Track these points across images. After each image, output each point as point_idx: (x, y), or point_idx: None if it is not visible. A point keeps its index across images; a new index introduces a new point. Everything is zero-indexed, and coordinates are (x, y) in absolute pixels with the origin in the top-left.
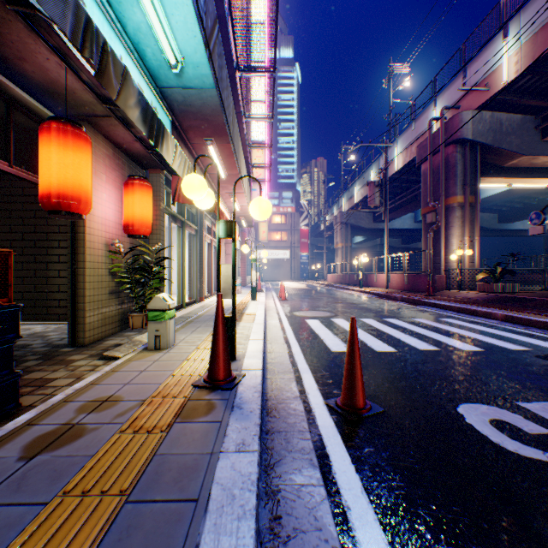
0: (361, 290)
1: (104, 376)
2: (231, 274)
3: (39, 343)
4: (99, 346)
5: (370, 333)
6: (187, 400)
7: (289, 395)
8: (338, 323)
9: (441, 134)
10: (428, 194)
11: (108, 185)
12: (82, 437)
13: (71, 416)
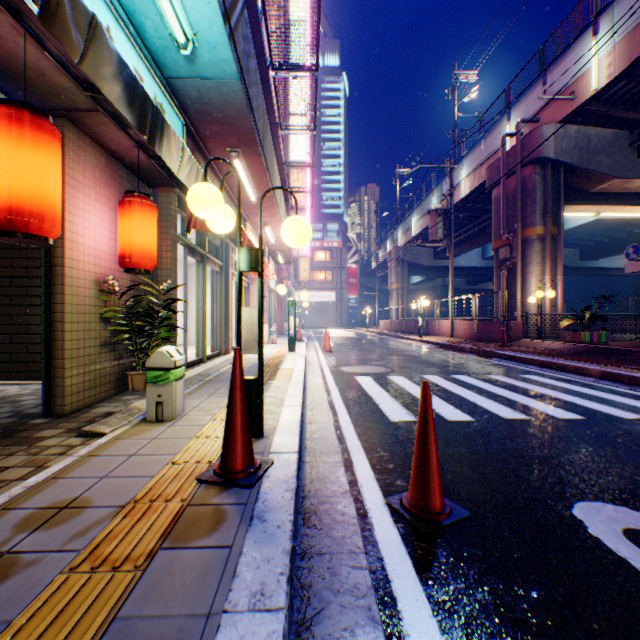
0: (421, 340)
1: (75, 464)
2: (257, 320)
3: (5, 412)
4: (84, 416)
5: (437, 395)
6: (185, 505)
7: (336, 489)
8: (396, 381)
9: (517, 153)
10: (501, 225)
11: (99, 204)
12: (6, 580)
13: (3, 537)
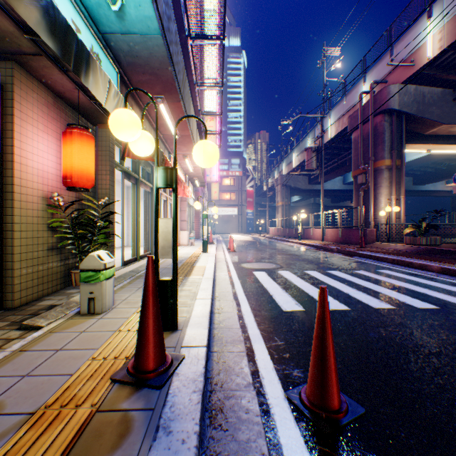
0: (300, 242)
1: (3, 360)
2: (171, 230)
3: None
4: (30, 308)
5: (318, 287)
6: (93, 412)
7: (240, 381)
8: (285, 275)
9: (371, 105)
10: (359, 158)
11: (46, 135)
12: None
13: None
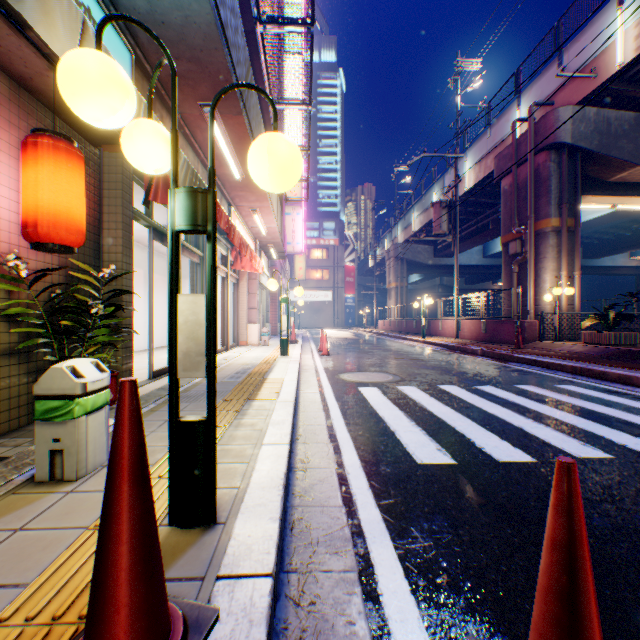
0: (425, 341)
1: None
2: (204, 318)
3: None
4: None
5: (468, 416)
6: None
7: None
8: (410, 394)
9: (530, 138)
10: (511, 217)
11: None
12: None
13: None
